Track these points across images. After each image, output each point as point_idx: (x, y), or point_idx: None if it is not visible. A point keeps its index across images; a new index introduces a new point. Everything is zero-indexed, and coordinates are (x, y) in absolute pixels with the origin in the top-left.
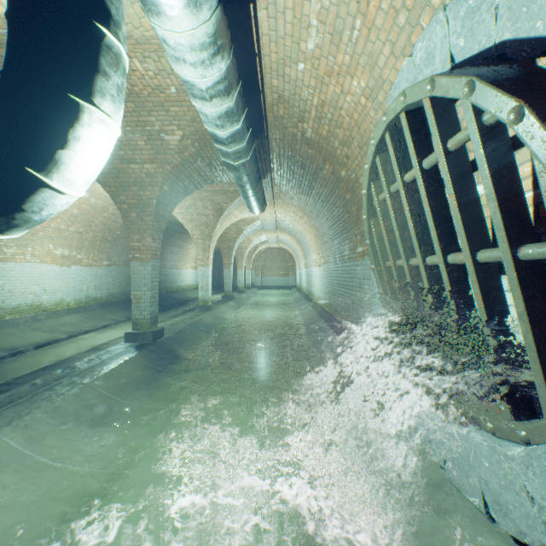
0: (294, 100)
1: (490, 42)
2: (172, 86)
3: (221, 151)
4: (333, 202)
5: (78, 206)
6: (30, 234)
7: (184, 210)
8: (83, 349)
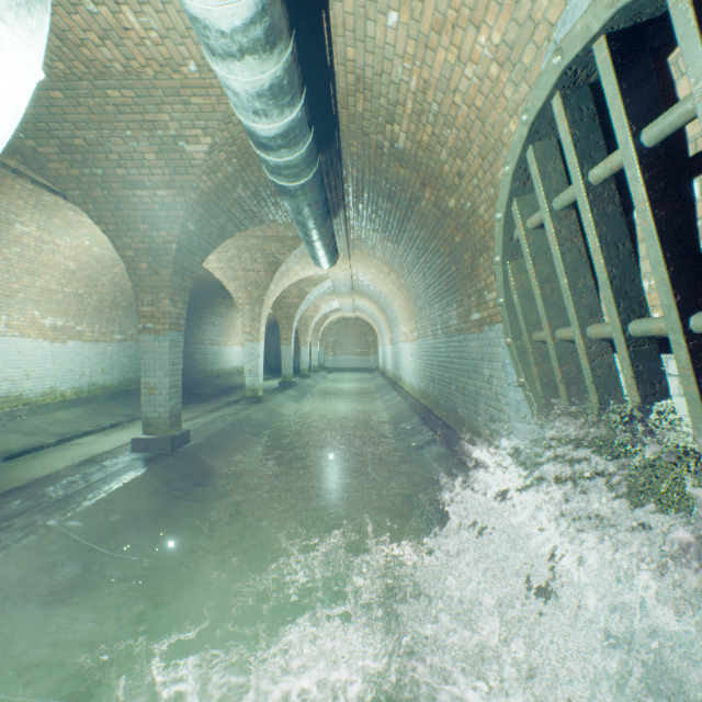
0: (381, 84)
1: None
2: (191, 60)
3: (267, 162)
4: (433, 249)
5: (76, 257)
6: (4, 296)
7: (225, 264)
8: (75, 460)
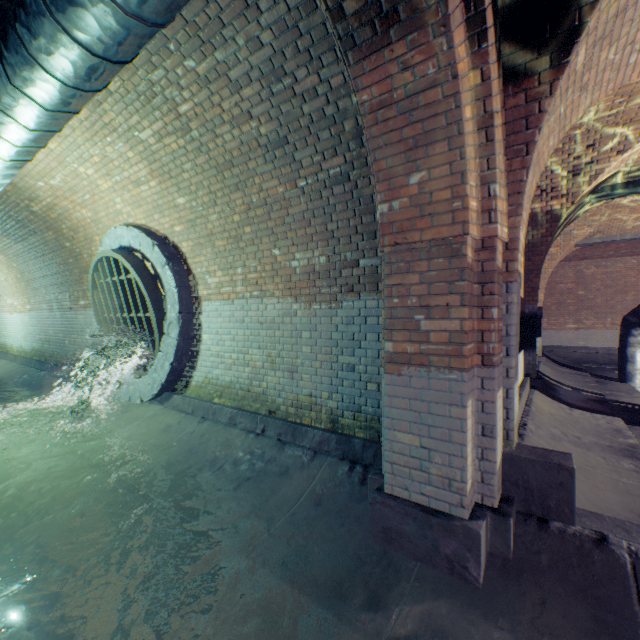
0: (28, 190)
1: (140, 249)
2: None
3: None
4: (53, 258)
5: None
6: None
7: None
8: None
